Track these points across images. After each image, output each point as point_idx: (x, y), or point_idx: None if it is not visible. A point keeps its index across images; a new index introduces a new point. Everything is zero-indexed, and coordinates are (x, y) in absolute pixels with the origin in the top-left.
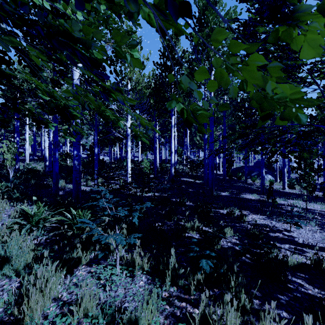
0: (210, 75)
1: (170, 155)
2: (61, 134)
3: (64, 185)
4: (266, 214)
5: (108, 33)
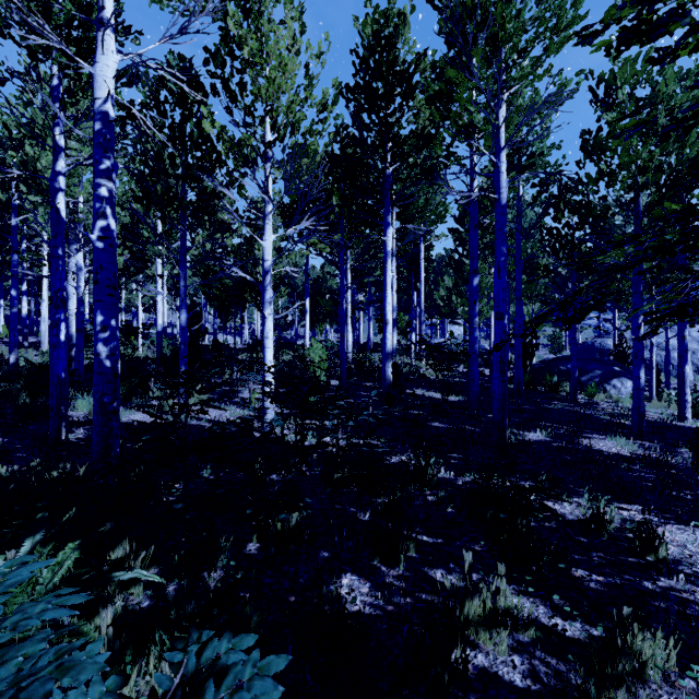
0: (498, 103)
1: (380, 331)
2: (134, 286)
3: None
4: None
5: None
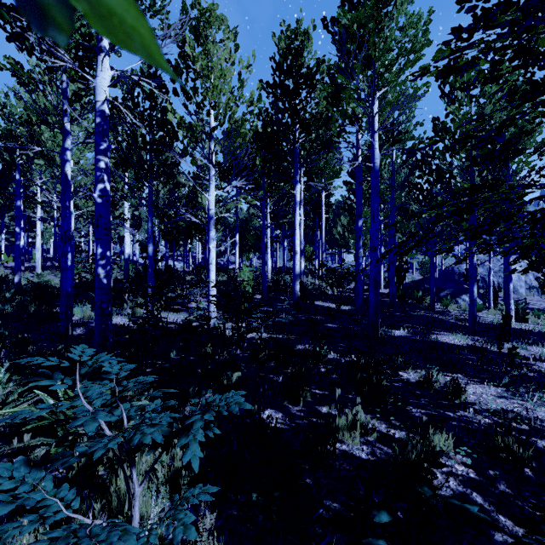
0: (373, 100)
1: (291, 258)
2: None
3: (89, 316)
4: (501, 382)
5: (166, 6)
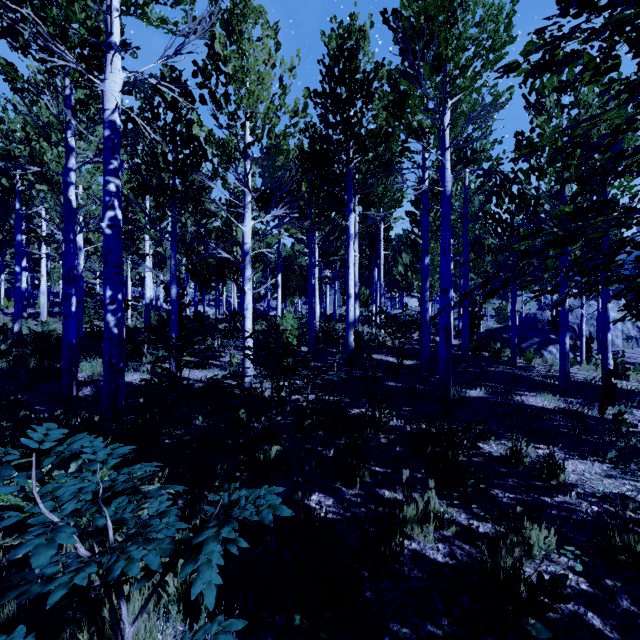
0: (443, 110)
1: (344, 303)
2: None
3: (100, 372)
4: (606, 456)
5: None
